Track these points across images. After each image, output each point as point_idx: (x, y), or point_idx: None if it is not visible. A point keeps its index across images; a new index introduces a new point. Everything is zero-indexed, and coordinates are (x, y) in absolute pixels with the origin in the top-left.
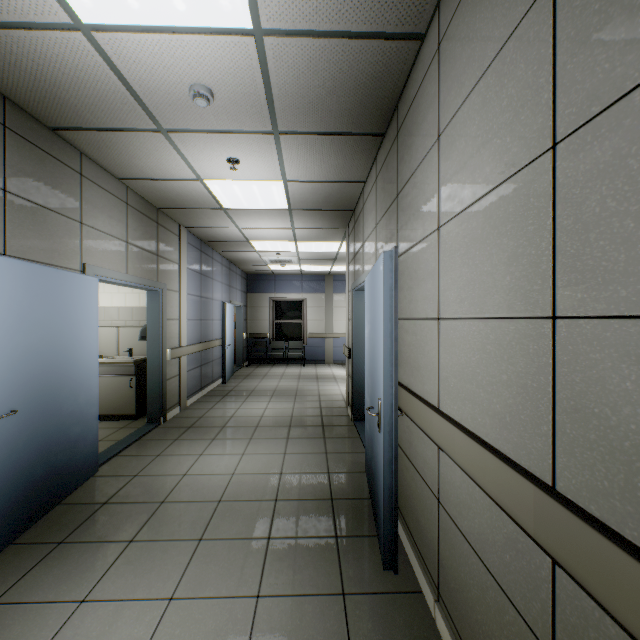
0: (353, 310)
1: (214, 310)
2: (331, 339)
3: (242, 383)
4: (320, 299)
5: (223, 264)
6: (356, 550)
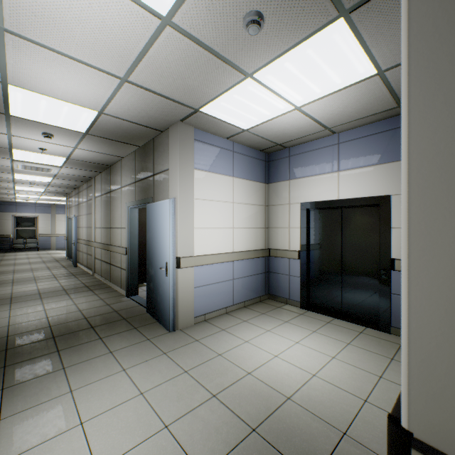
0: (69, 224)
1: None
2: (55, 237)
3: (5, 257)
4: (48, 217)
5: None
6: (70, 267)
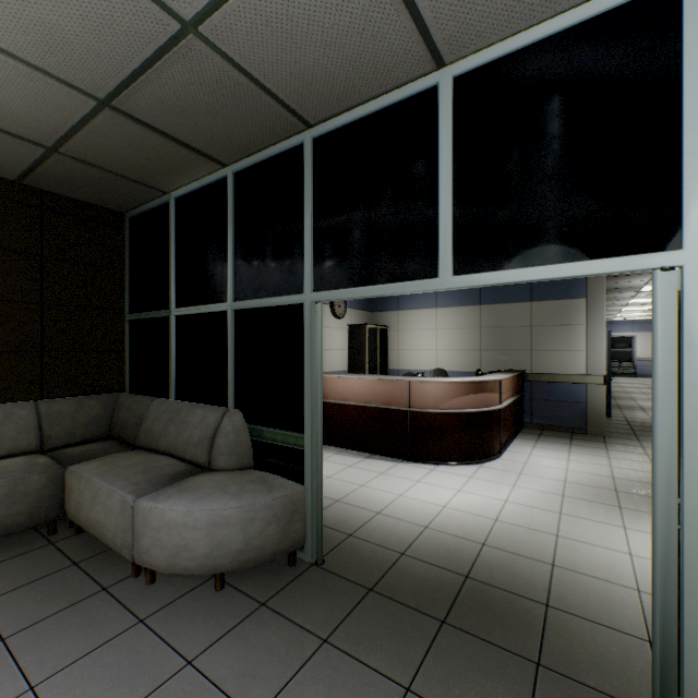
0: None
1: None
2: None
3: None
4: (647, 336)
5: None
6: None
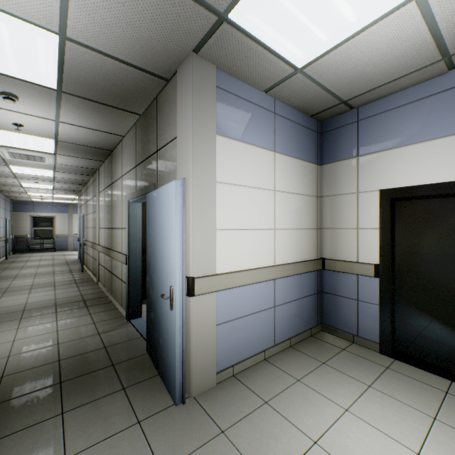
0: (80, 224)
1: (1, 223)
2: (72, 237)
3: (18, 259)
4: (65, 216)
5: (4, 198)
6: (76, 272)
